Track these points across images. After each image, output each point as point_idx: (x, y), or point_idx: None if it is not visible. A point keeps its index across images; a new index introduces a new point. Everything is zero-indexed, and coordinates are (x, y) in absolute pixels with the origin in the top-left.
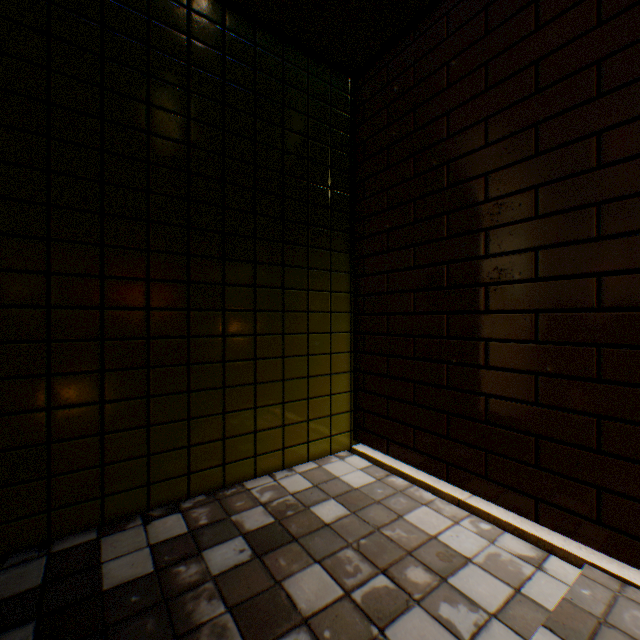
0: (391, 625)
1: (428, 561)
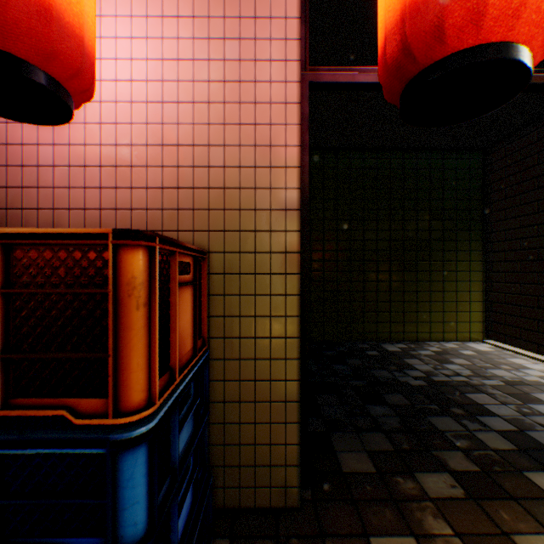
0: (489, 369)
1: (511, 366)
